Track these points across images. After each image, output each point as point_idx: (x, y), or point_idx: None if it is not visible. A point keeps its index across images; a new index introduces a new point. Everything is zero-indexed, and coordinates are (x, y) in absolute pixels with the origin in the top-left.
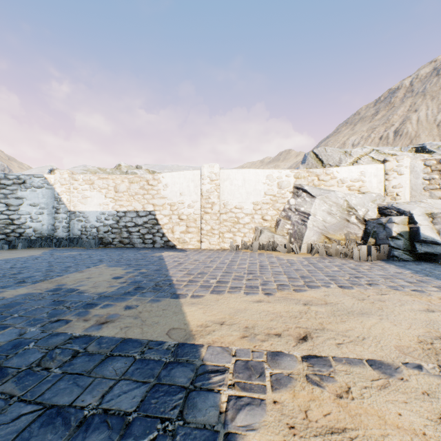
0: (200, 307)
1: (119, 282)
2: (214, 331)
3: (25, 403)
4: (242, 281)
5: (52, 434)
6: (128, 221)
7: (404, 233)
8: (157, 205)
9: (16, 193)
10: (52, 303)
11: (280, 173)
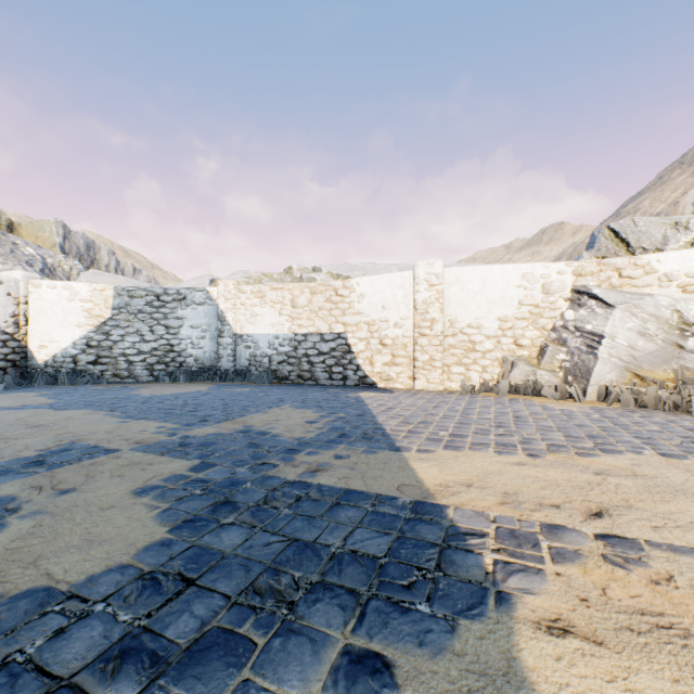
0: (432, 464)
1: (316, 428)
2: (460, 493)
3: (269, 533)
4: (488, 436)
5: (307, 561)
6: (309, 348)
7: None
8: (349, 325)
9: (176, 313)
10: (249, 445)
11: (546, 268)
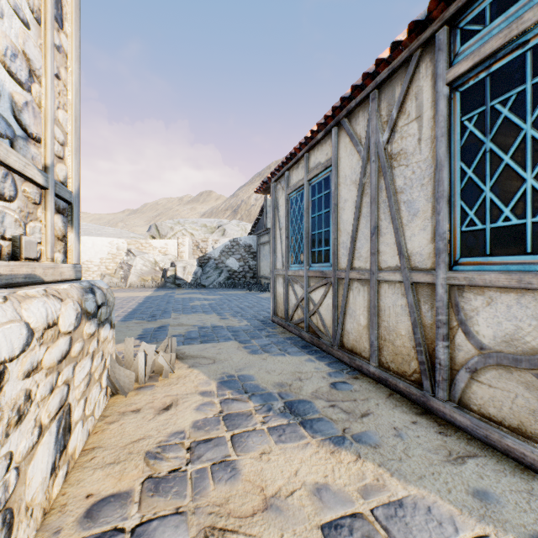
0: None
1: None
2: None
3: None
4: None
5: None
6: None
7: (173, 275)
8: None
9: None
10: None
11: (118, 241)
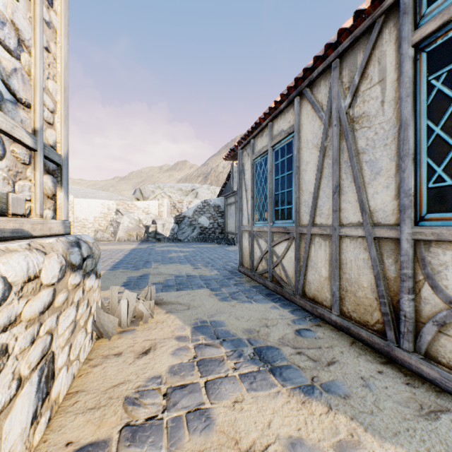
0: None
1: None
2: None
3: None
4: None
5: None
6: None
7: (154, 231)
8: None
9: None
10: None
11: (109, 202)
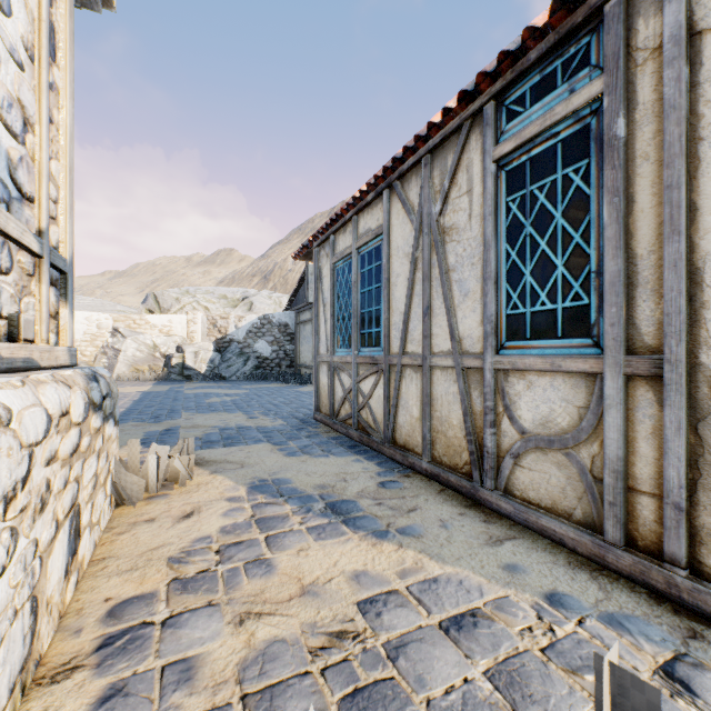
0: None
1: None
2: None
3: None
4: None
5: None
6: None
7: (180, 363)
8: None
9: None
10: None
11: (100, 316)
